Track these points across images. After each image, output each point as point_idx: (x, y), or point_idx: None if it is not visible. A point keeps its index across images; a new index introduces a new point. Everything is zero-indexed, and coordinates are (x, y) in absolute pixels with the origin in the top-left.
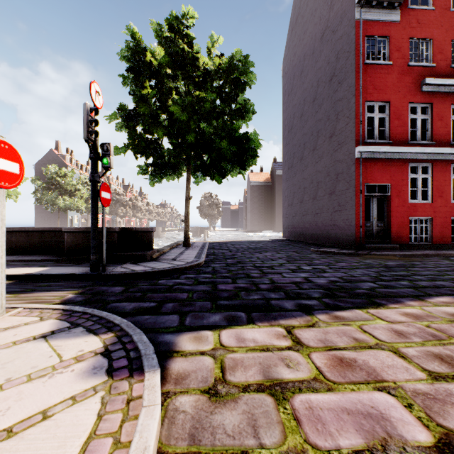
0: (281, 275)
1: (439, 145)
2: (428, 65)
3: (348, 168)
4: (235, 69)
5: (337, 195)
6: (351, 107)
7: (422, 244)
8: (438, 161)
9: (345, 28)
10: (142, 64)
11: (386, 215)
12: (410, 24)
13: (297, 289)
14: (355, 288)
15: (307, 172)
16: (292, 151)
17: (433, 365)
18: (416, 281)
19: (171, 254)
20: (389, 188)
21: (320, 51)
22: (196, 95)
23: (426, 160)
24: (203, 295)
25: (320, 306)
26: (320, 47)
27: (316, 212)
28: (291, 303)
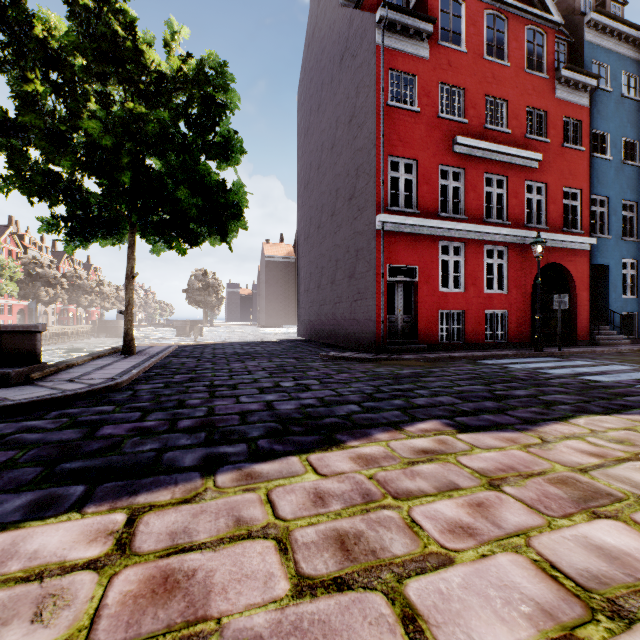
0: (237, 400)
1: (472, 221)
2: (460, 120)
3: (369, 243)
4: (207, 81)
5: (357, 279)
6: (372, 161)
7: (454, 343)
8: (471, 241)
9: (365, 54)
10: (28, 39)
11: (414, 307)
12: (441, 65)
13: (236, 425)
14: (326, 415)
15: (325, 246)
16: (309, 215)
17: (318, 561)
18: (413, 399)
19: (80, 369)
20: (416, 272)
21: (340, 80)
22: (130, 108)
23: (459, 239)
24: (49, 452)
25: (241, 456)
26: (340, 74)
27: (335, 301)
28: (200, 453)
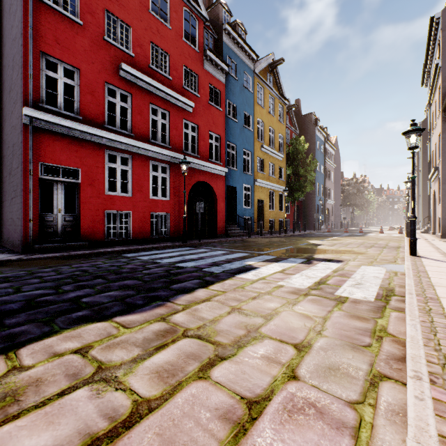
0: None
1: (139, 139)
2: (126, 51)
3: (18, 137)
4: None
5: (13, 175)
6: (20, 50)
7: (121, 240)
8: (138, 155)
9: None
10: None
11: (79, 207)
12: None
13: None
14: None
15: None
16: None
17: None
18: None
19: None
20: (79, 174)
21: None
22: None
23: (126, 151)
24: None
25: None
26: None
27: (3, 200)
28: None
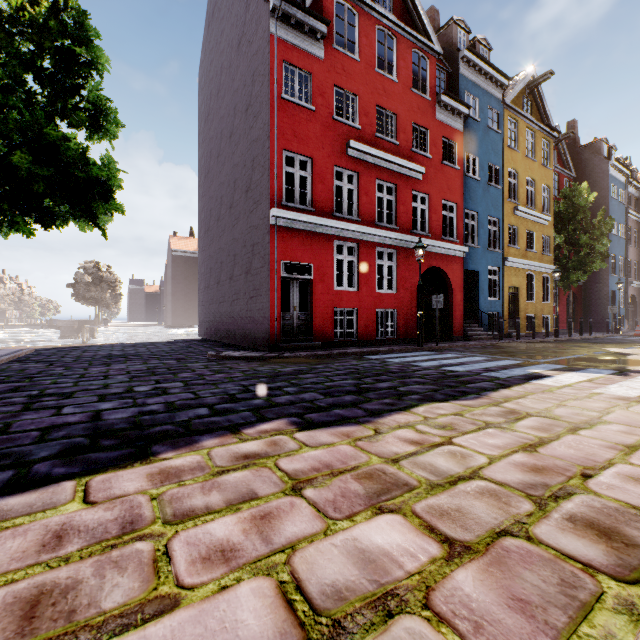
0: (57, 411)
1: (365, 223)
2: (353, 125)
3: (263, 237)
4: (64, 31)
5: (253, 275)
6: (266, 153)
7: (348, 340)
8: (364, 242)
9: (260, 41)
10: None
11: (310, 304)
12: (335, 68)
13: (23, 445)
14: (161, 423)
15: (224, 240)
16: (209, 206)
17: None
18: (276, 397)
19: None
20: (312, 269)
21: (237, 66)
22: None
23: (352, 240)
24: None
25: None
26: (237, 60)
27: (233, 298)
28: None
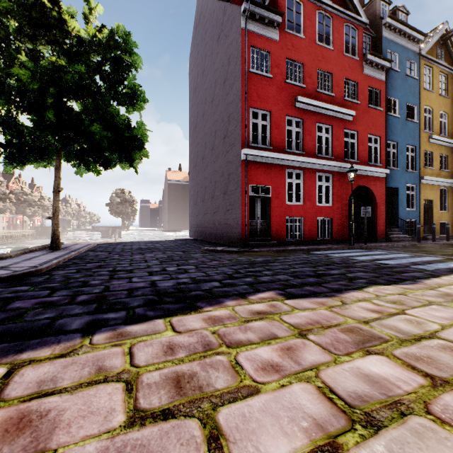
0: (129, 280)
1: (308, 155)
2: (300, 85)
3: (237, 169)
4: (116, 46)
5: (229, 195)
6: (238, 111)
7: (296, 240)
8: (308, 169)
9: (234, 34)
10: None
11: (269, 214)
12: (287, 46)
13: (122, 298)
14: (194, 290)
15: (207, 171)
16: (196, 149)
17: (155, 397)
18: (260, 277)
19: (11, 260)
20: (270, 190)
21: (217, 53)
22: (53, 61)
23: (299, 168)
24: None
25: (119, 320)
26: (217, 49)
27: (214, 211)
28: (87, 319)
